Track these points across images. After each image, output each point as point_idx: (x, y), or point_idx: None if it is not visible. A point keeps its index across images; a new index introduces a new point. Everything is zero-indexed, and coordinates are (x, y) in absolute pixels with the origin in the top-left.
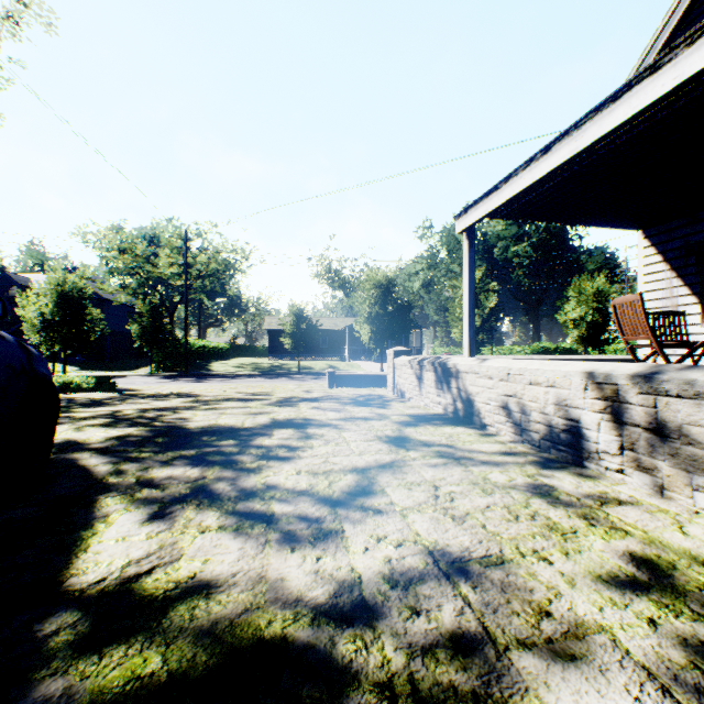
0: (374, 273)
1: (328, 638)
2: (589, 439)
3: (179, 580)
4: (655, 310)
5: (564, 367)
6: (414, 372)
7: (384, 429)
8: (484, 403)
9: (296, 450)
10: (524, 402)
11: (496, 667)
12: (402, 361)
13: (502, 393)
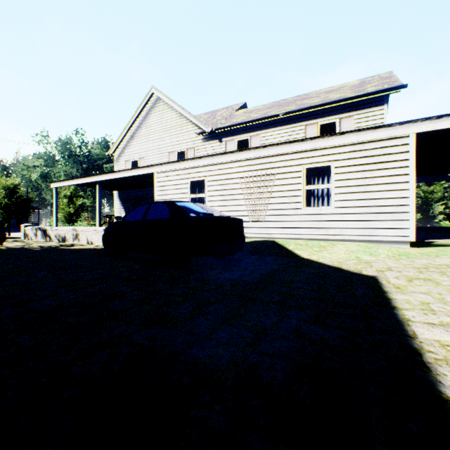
0: (4, 180)
1: (26, 247)
2: (67, 238)
3: (5, 248)
4: (118, 214)
5: (65, 228)
6: (34, 231)
7: (26, 243)
8: (53, 236)
9: (4, 245)
10: (60, 234)
11: (42, 246)
12: (29, 228)
13: (56, 233)
